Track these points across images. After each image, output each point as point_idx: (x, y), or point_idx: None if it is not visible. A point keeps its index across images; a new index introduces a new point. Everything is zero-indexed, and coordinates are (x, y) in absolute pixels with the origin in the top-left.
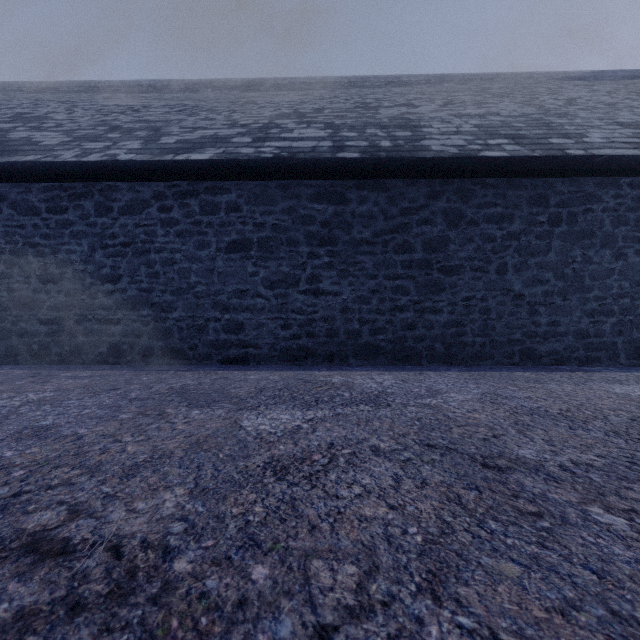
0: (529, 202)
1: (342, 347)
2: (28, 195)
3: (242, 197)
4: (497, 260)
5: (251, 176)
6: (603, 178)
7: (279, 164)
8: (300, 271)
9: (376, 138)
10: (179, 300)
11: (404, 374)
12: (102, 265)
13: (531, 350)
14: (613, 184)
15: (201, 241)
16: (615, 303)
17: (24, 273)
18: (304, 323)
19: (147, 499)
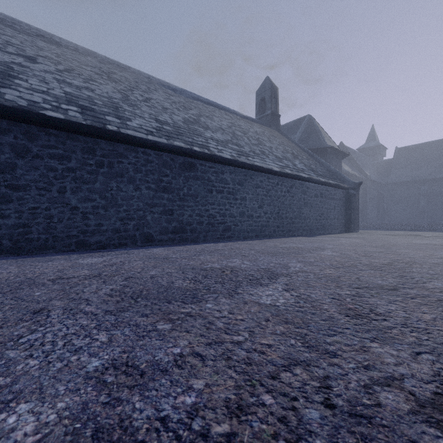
0: (83, 150)
1: None
2: None
3: None
4: (59, 184)
5: None
6: (129, 146)
7: None
8: None
9: None
10: None
11: None
12: None
13: (84, 241)
14: (134, 150)
15: None
16: (135, 214)
17: None
18: None
19: None
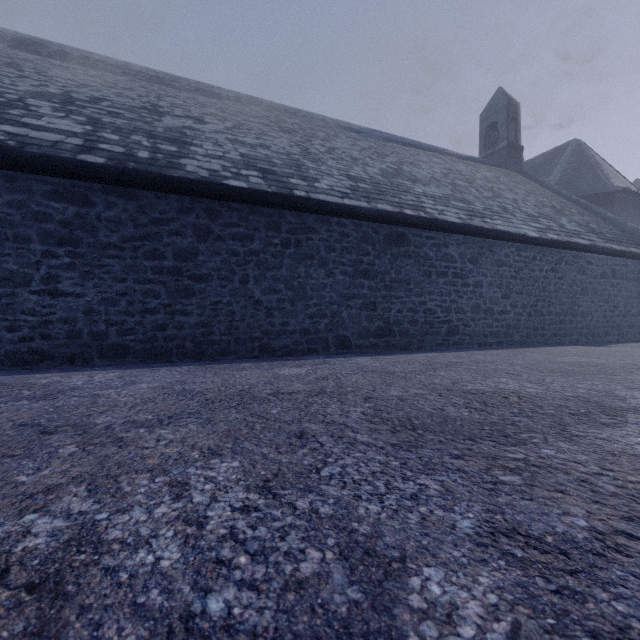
0: (266, 227)
1: (86, 348)
2: None
3: None
4: (241, 272)
5: None
6: (320, 216)
7: None
8: (33, 270)
9: (137, 146)
10: None
11: (136, 371)
12: None
13: (268, 345)
14: (326, 221)
15: None
16: (328, 309)
17: None
18: (38, 325)
19: None
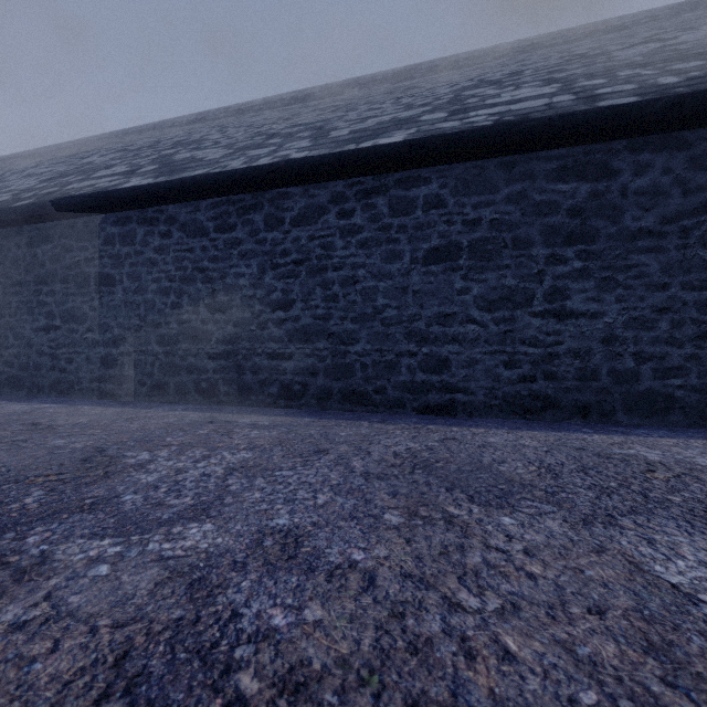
0: None
1: (604, 396)
2: (197, 214)
3: (446, 187)
4: None
5: (461, 155)
6: None
7: (506, 131)
8: (534, 284)
9: (644, 77)
10: (362, 329)
11: None
12: (272, 289)
13: None
14: None
15: (390, 251)
16: None
17: (193, 302)
18: (540, 359)
19: None
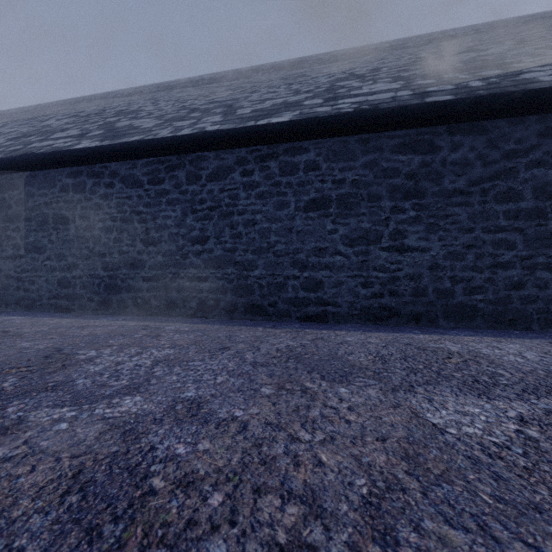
0: None
1: (430, 307)
2: (134, 170)
3: (321, 155)
4: None
5: (331, 133)
6: None
7: (362, 116)
8: (382, 227)
9: (460, 80)
10: (260, 259)
11: (530, 343)
12: (192, 228)
13: None
14: None
15: (280, 201)
16: None
17: (131, 237)
18: (387, 281)
19: None
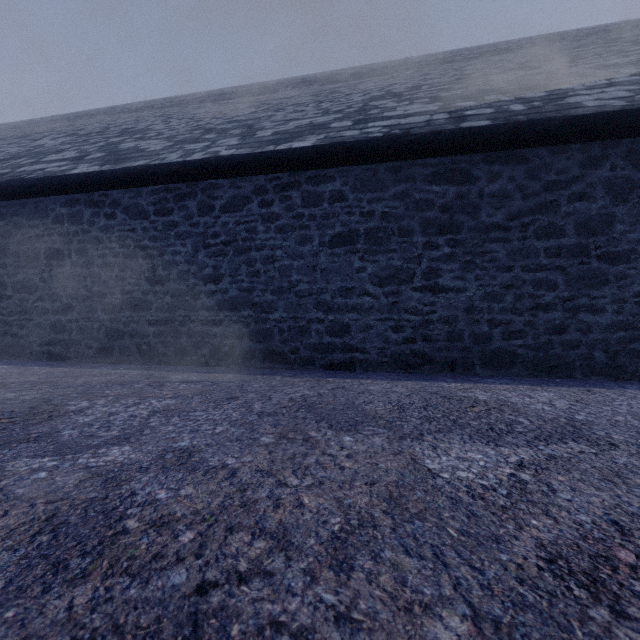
0: None
1: (466, 353)
2: (138, 199)
3: (347, 184)
4: None
5: (358, 160)
6: None
7: (392, 142)
8: (414, 265)
9: (502, 103)
10: (280, 300)
11: (566, 391)
12: (204, 265)
13: None
14: None
15: (303, 236)
16: None
17: (135, 275)
18: (419, 325)
19: (413, 639)
